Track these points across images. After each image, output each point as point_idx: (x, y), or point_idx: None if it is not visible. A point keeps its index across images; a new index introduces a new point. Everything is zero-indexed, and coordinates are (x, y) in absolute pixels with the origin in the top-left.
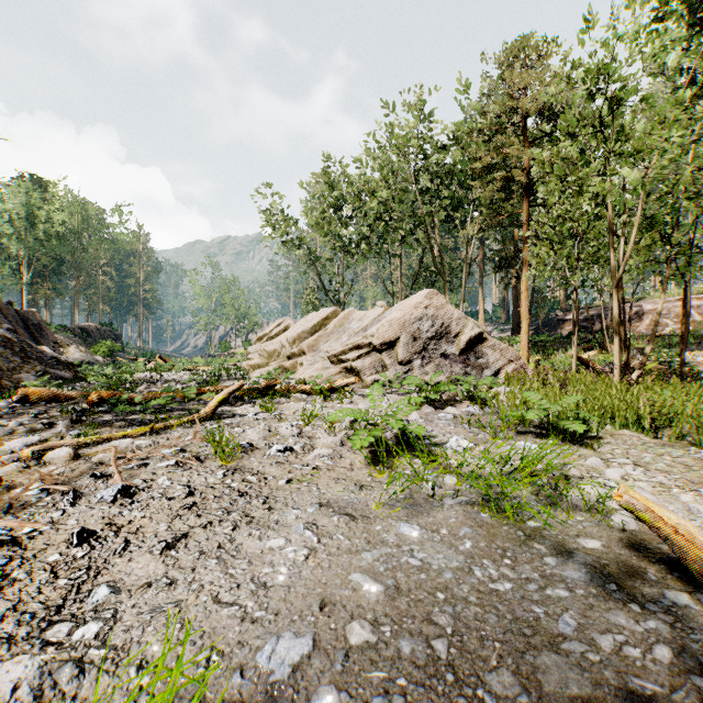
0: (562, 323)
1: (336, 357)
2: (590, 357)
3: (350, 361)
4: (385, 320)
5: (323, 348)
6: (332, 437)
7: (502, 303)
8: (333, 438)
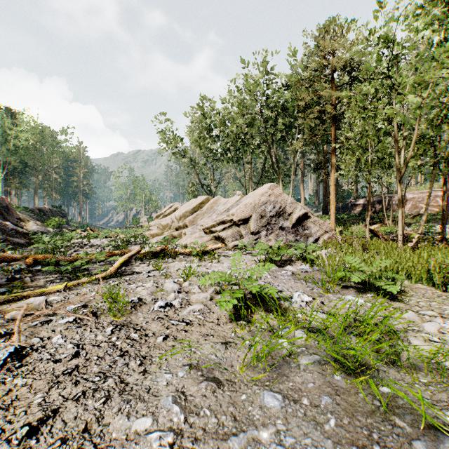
0: (354, 206)
1: (208, 229)
2: (374, 228)
3: (218, 232)
4: (241, 204)
5: (199, 223)
6: (203, 294)
7: (315, 194)
8: (204, 294)
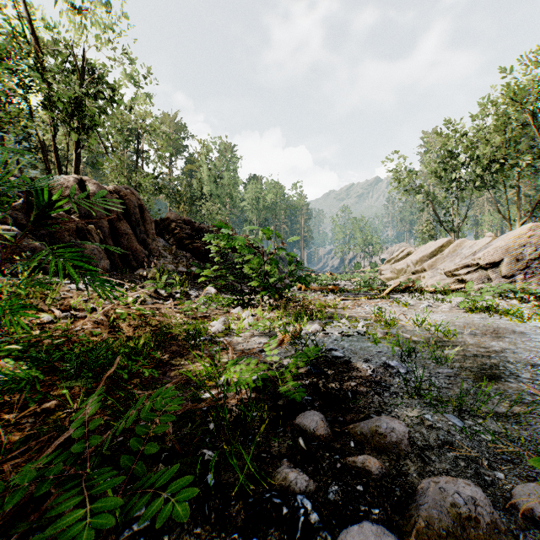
0: None
1: (450, 273)
2: None
3: (461, 275)
4: (489, 247)
5: (440, 267)
6: (449, 304)
7: None
8: (449, 304)
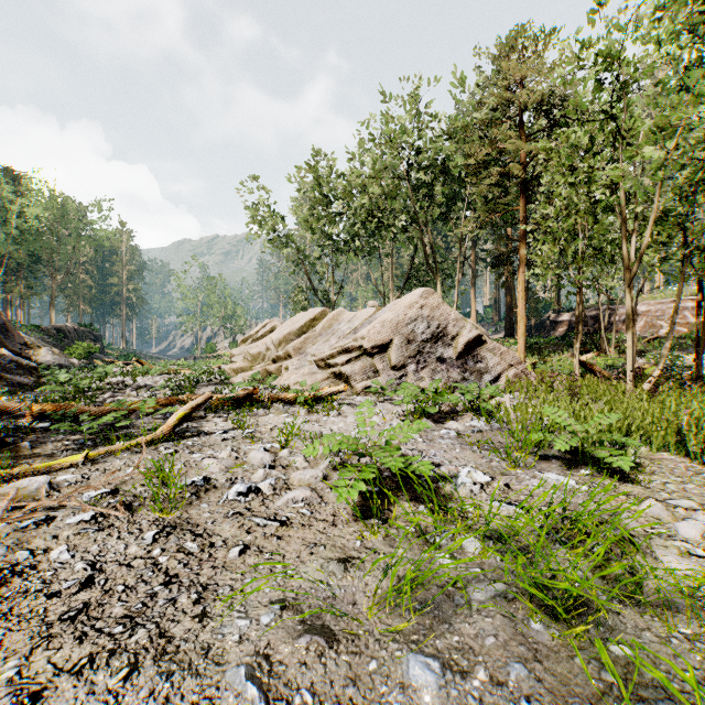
0: (555, 325)
1: (324, 361)
2: (587, 360)
3: (339, 366)
4: (376, 321)
5: (310, 351)
6: (311, 470)
7: (494, 304)
8: (313, 472)
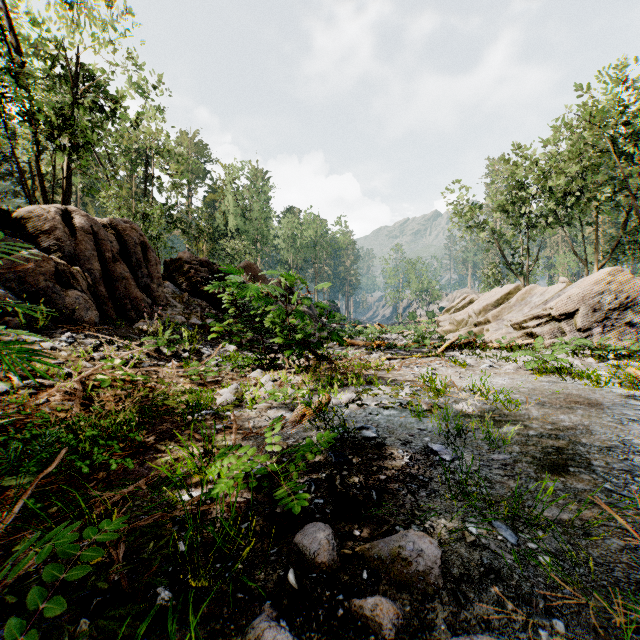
0: None
1: (518, 325)
2: None
3: (530, 328)
4: (563, 295)
5: (506, 318)
6: (514, 364)
7: None
8: (515, 364)
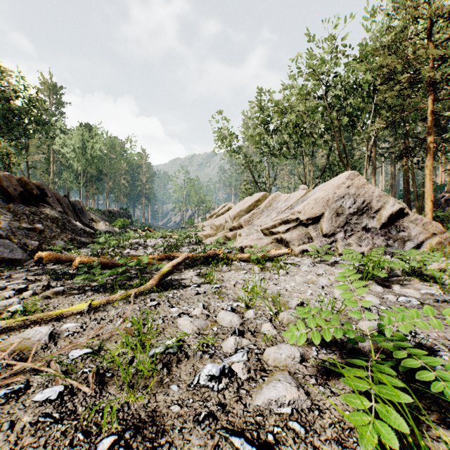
0: (449, 202)
1: (268, 230)
2: None
3: (280, 234)
4: (310, 199)
5: (256, 223)
6: (287, 348)
7: (390, 188)
8: (288, 350)
